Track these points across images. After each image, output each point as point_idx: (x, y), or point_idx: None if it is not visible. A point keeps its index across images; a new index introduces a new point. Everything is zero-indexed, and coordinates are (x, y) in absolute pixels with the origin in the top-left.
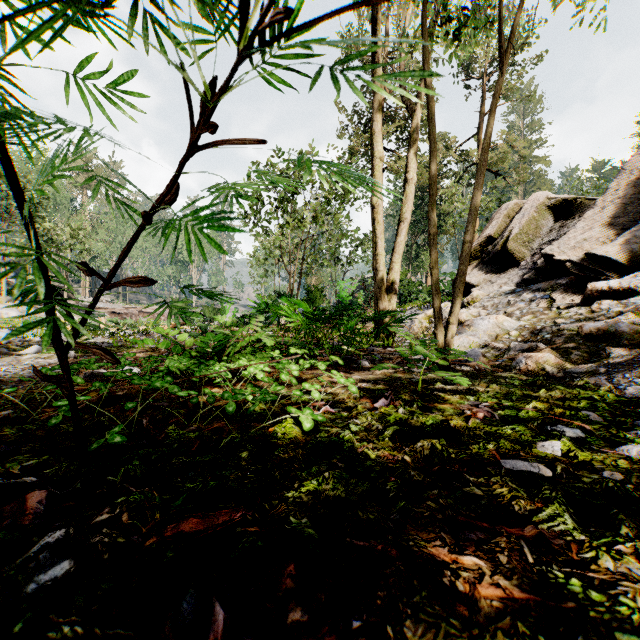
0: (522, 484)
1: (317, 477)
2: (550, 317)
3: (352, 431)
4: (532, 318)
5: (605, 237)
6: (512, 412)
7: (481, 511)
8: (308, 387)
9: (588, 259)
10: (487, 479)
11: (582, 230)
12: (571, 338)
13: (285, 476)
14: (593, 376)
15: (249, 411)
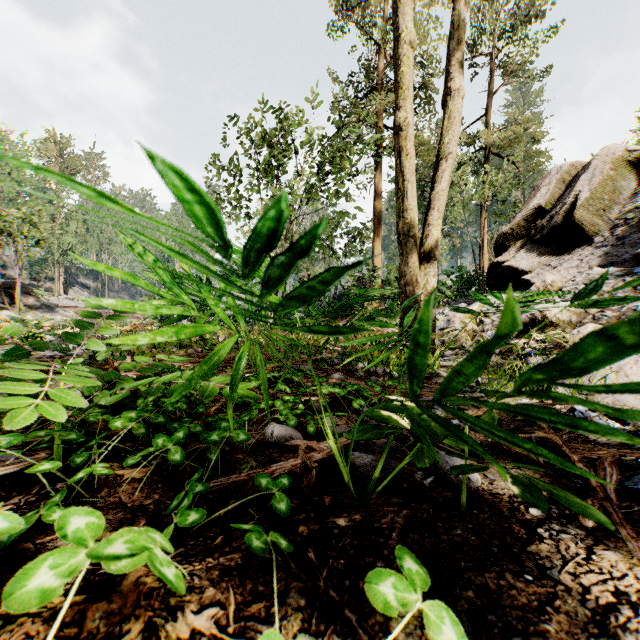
0: None
1: None
2: None
3: None
4: None
5: None
6: None
7: None
8: None
9: None
10: None
11: None
12: None
13: None
14: None
15: None
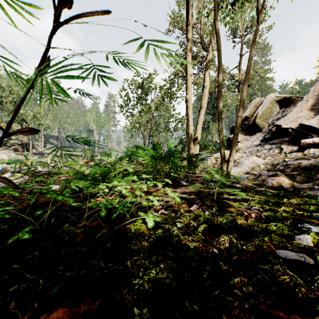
0: (296, 271)
1: (155, 267)
2: (281, 158)
3: (178, 227)
4: (271, 158)
5: (308, 116)
6: (272, 213)
7: (274, 298)
8: (151, 198)
9: (300, 127)
10: (271, 267)
11: (296, 112)
12: (295, 169)
13: (134, 264)
14: (311, 190)
15: (112, 217)
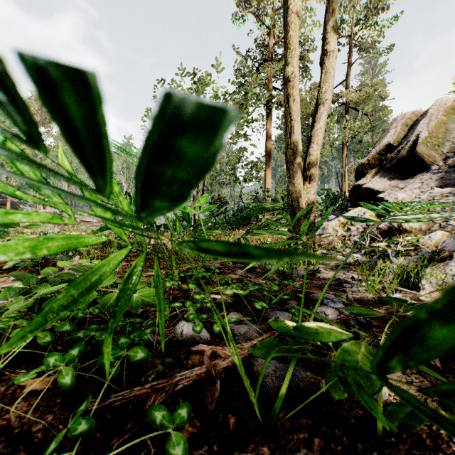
0: None
1: None
2: None
3: None
4: None
5: None
6: None
7: None
8: None
9: None
10: None
11: None
12: None
13: None
14: None
15: None
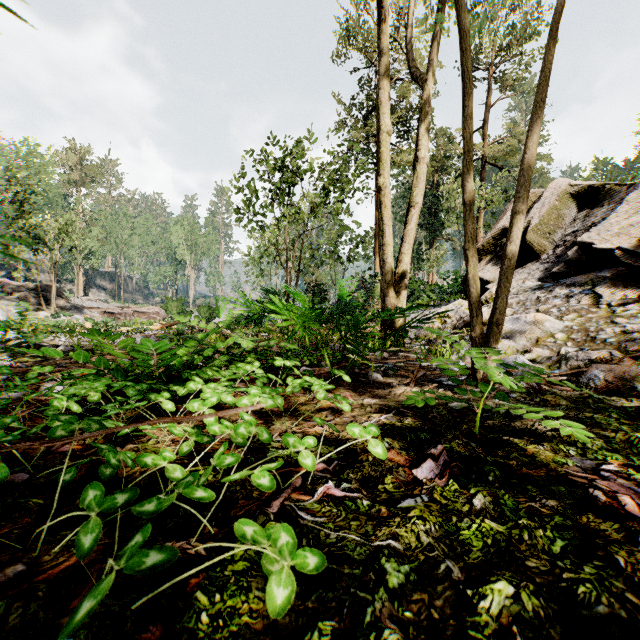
0: None
1: None
2: (600, 316)
3: (391, 591)
4: (577, 317)
5: None
6: None
7: None
8: (293, 443)
9: None
10: None
11: (625, 214)
12: None
13: None
14: None
15: (66, 625)
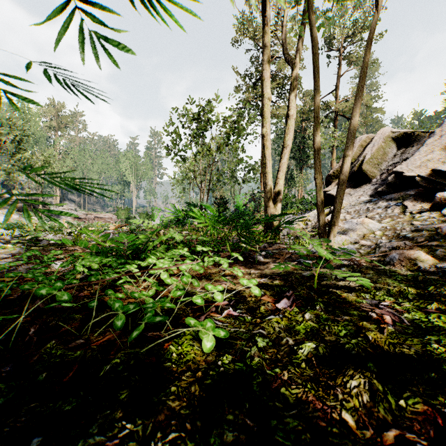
0: None
1: None
2: (405, 220)
3: (259, 348)
4: (390, 221)
5: (444, 158)
6: (420, 316)
7: None
8: (210, 288)
9: (434, 174)
10: None
11: (425, 153)
12: (431, 237)
13: None
14: None
15: (130, 338)
